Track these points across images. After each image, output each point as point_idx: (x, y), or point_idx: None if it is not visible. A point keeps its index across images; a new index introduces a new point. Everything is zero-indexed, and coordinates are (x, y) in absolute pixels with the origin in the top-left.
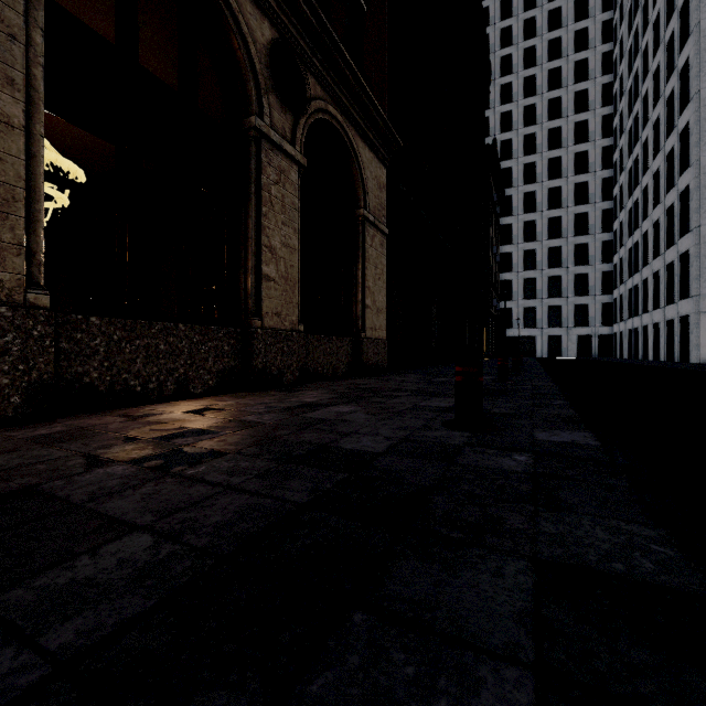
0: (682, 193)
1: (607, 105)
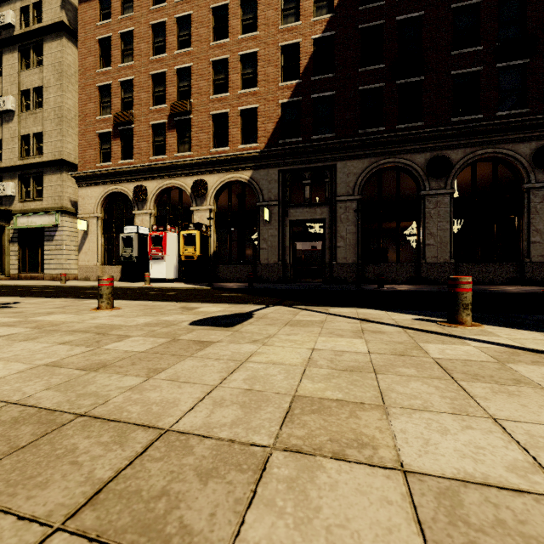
0: None
1: None
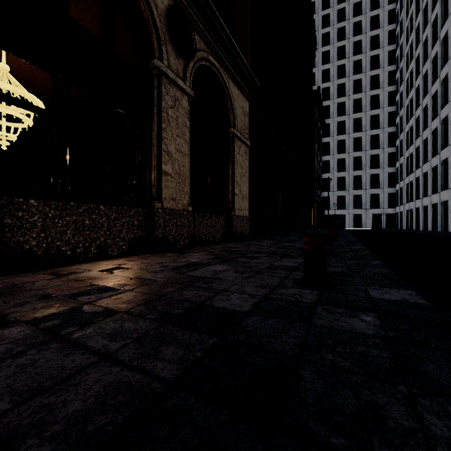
0: (443, 120)
1: (391, 64)
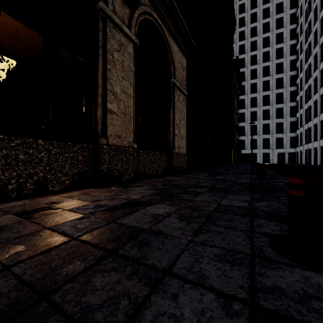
0: None
1: (292, 39)
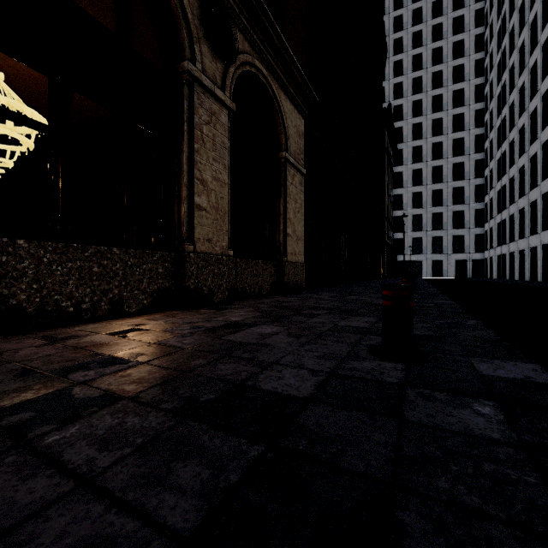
0: (544, 144)
1: (479, 76)
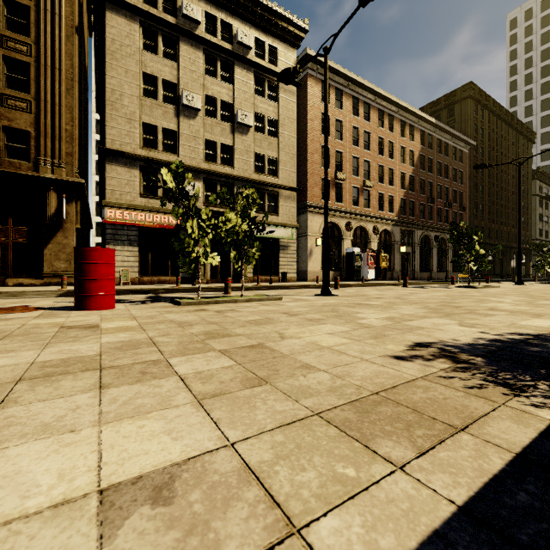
0: None
1: None
